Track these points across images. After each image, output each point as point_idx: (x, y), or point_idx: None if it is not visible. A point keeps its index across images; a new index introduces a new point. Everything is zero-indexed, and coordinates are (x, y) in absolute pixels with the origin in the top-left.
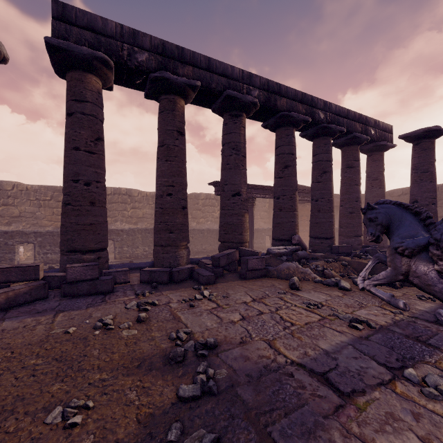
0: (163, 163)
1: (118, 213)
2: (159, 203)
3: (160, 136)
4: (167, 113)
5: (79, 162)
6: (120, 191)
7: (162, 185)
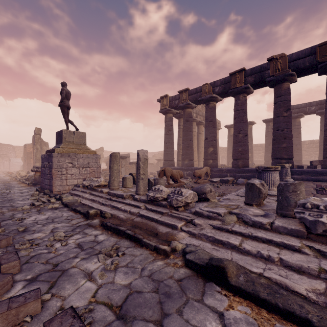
0: (321, 136)
1: (312, 153)
2: (319, 148)
3: (320, 127)
4: (323, 120)
5: (294, 140)
6: (313, 142)
7: (320, 142)
